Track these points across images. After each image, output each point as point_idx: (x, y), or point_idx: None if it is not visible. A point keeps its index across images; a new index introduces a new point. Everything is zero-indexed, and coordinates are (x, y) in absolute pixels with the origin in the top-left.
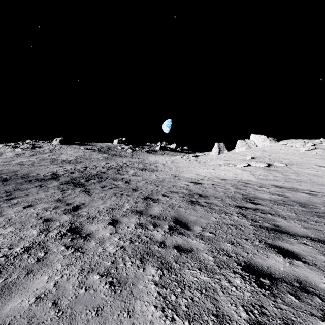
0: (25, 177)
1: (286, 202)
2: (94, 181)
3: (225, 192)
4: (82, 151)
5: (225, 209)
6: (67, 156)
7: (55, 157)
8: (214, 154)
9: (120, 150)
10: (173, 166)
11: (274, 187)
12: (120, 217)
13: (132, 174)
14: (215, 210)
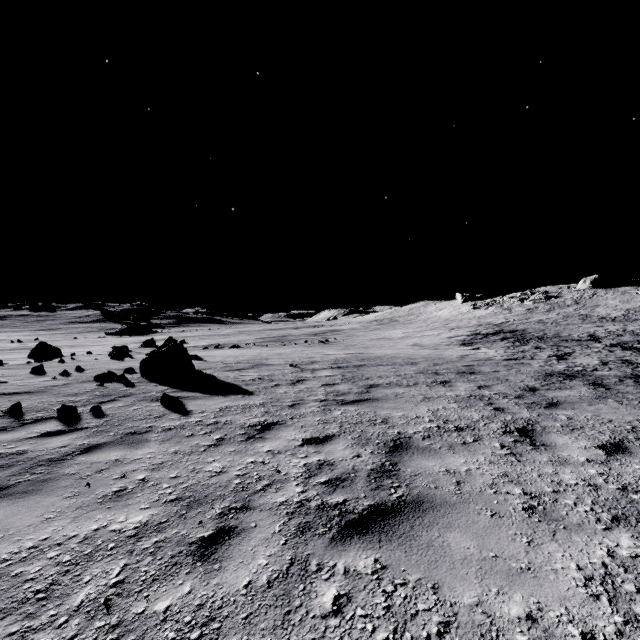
0: (557, 337)
1: None
2: None
3: None
4: (639, 297)
5: None
6: (608, 309)
7: (586, 312)
8: None
9: None
10: None
11: None
12: None
13: None
14: None
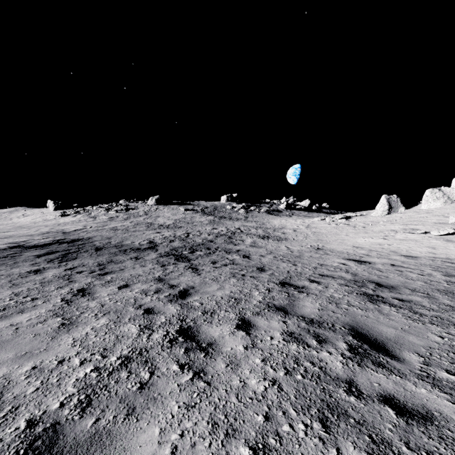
0: (119, 246)
1: None
2: (200, 252)
3: (427, 281)
4: (181, 212)
5: (449, 318)
6: (165, 219)
7: (151, 221)
8: (379, 214)
9: (230, 210)
10: (311, 233)
11: None
12: (252, 316)
13: (250, 244)
14: (426, 317)
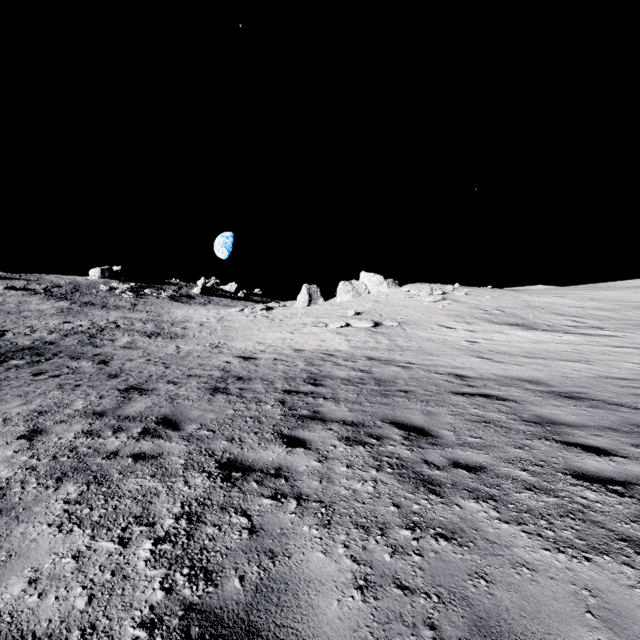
0: None
1: (362, 380)
2: (18, 361)
3: (286, 371)
4: None
5: (262, 397)
6: None
7: None
8: (300, 305)
9: (105, 293)
10: (221, 327)
11: (365, 360)
12: (52, 425)
13: (123, 345)
14: (244, 399)
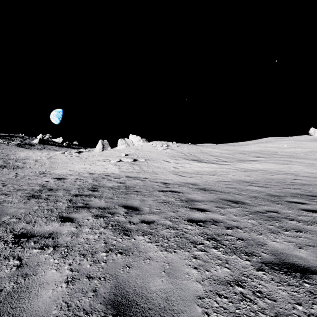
0: None
1: (119, 187)
2: None
3: (80, 185)
4: None
5: (59, 199)
6: None
7: None
8: (98, 150)
9: None
10: (49, 162)
11: (125, 177)
12: None
13: None
14: (48, 200)
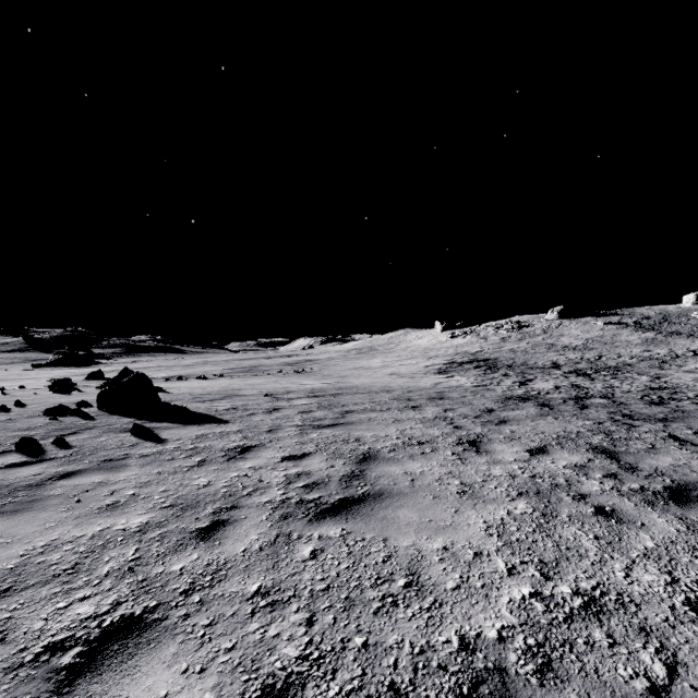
0: (525, 365)
1: None
2: (605, 373)
3: None
4: (597, 328)
5: None
6: (571, 338)
7: (552, 341)
8: None
9: (697, 321)
10: None
11: None
12: (609, 390)
13: (686, 370)
14: None
